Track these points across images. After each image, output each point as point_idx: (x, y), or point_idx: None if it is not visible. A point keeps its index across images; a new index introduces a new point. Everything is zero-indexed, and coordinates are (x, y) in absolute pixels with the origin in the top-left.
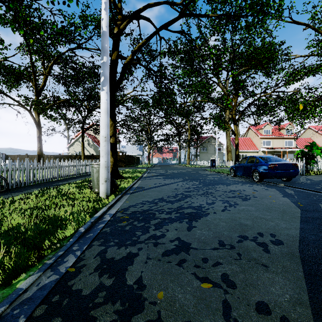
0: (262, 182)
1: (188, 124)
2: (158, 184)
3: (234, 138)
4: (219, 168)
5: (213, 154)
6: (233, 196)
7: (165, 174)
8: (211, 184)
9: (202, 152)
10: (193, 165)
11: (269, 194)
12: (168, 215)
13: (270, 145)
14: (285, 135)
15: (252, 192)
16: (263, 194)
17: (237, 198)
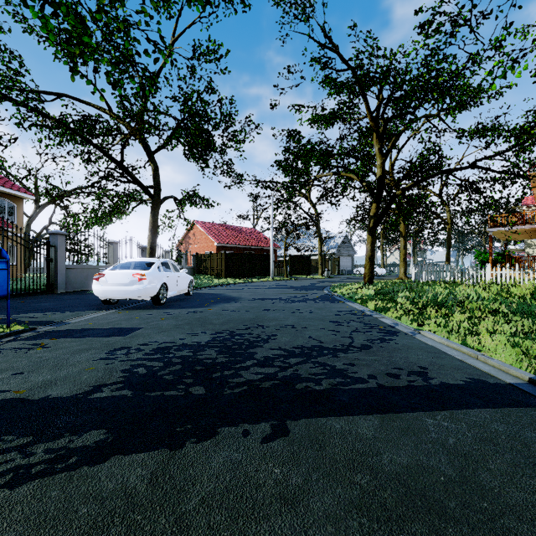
0: None
1: None
2: None
3: None
4: None
5: None
6: None
7: None
8: None
9: None
10: None
11: None
12: None
13: None
14: None
15: None
16: None
17: None
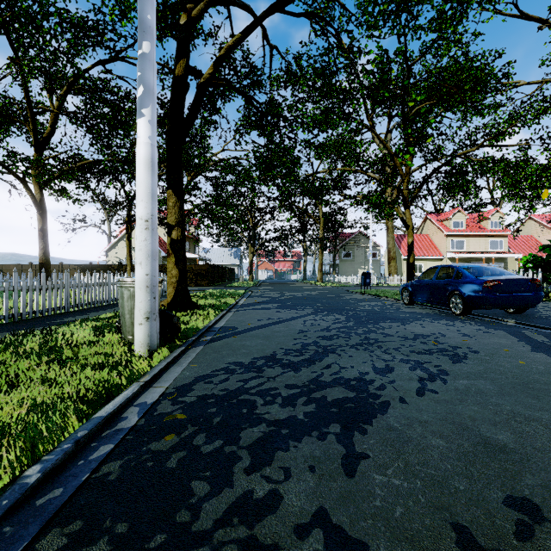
0: (468, 315)
1: (320, 211)
2: (265, 321)
3: (400, 236)
4: (375, 288)
5: (362, 264)
6: (427, 351)
7: (279, 299)
8: (370, 321)
9: (343, 260)
10: (330, 283)
11: (502, 345)
12: (288, 408)
13: (464, 247)
14: (489, 230)
15: (462, 340)
16: (488, 344)
17: (438, 356)
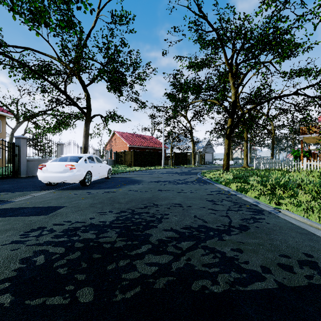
0: None
1: None
2: None
3: None
4: None
5: None
6: None
7: None
8: None
9: None
10: None
11: None
12: None
13: None
14: None
15: None
16: None
17: None
